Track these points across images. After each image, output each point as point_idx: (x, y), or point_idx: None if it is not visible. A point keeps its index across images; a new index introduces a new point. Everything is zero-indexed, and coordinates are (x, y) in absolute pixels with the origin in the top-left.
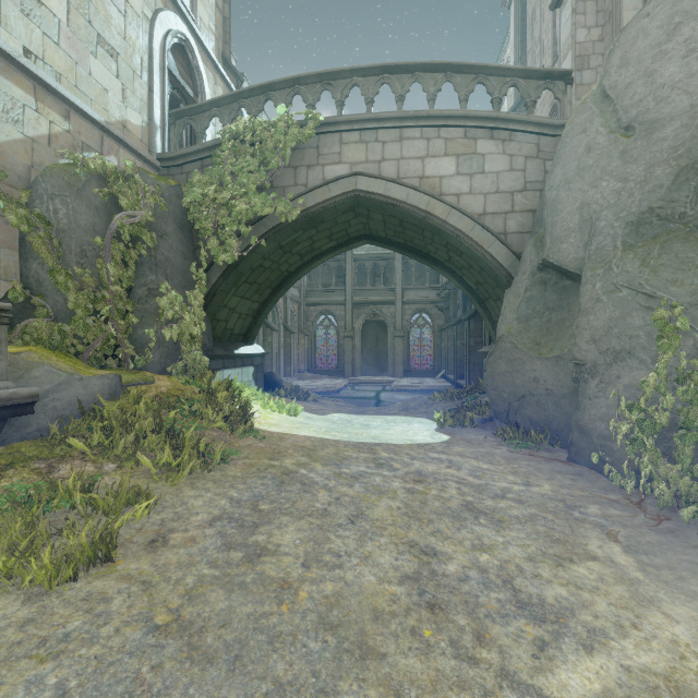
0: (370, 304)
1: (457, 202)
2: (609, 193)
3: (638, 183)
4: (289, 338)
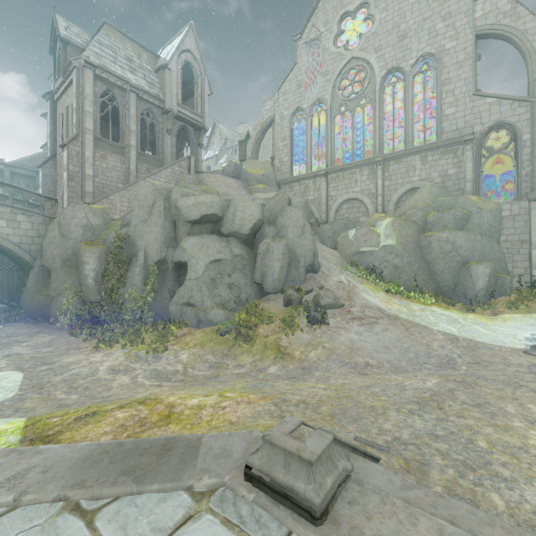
0: None
1: (7, 237)
2: (59, 252)
3: (65, 252)
4: None
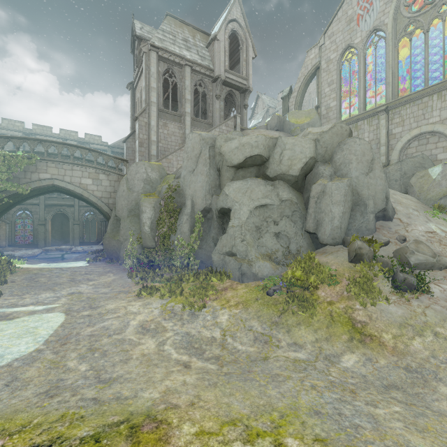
0: (57, 206)
1: (93, 192)
2: (126, 203)
3: (130, 203)
4: None
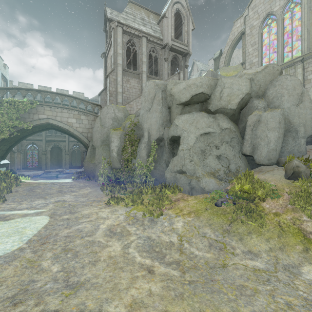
0: (54, 141)
1: (76, 128)
2: (99, 136)
3: (103, 136)
4: (13, 155)
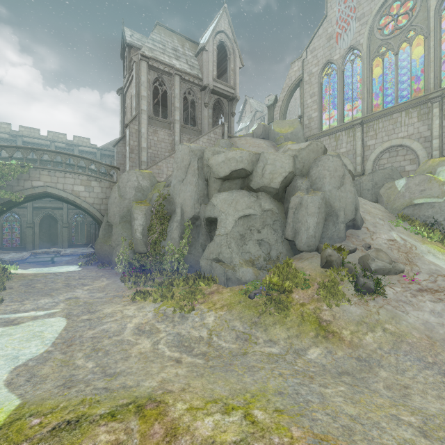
0: (46, 208)
1: (85, 199)
2: (118, 210)
3: (122, 210)
4: None
